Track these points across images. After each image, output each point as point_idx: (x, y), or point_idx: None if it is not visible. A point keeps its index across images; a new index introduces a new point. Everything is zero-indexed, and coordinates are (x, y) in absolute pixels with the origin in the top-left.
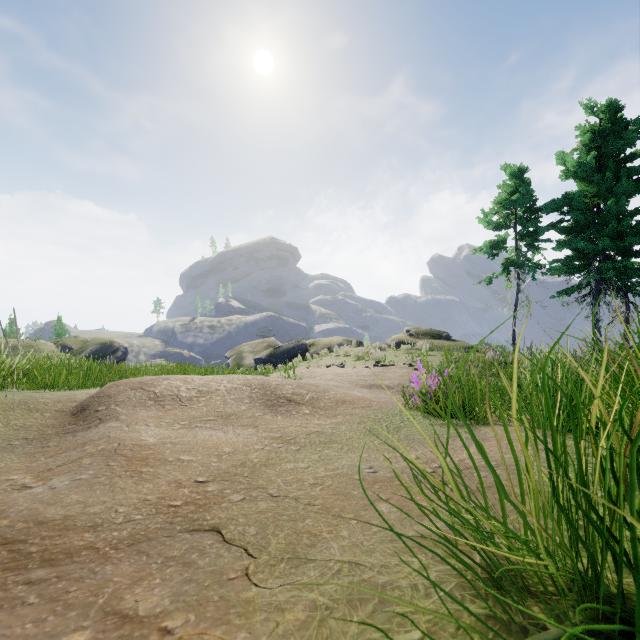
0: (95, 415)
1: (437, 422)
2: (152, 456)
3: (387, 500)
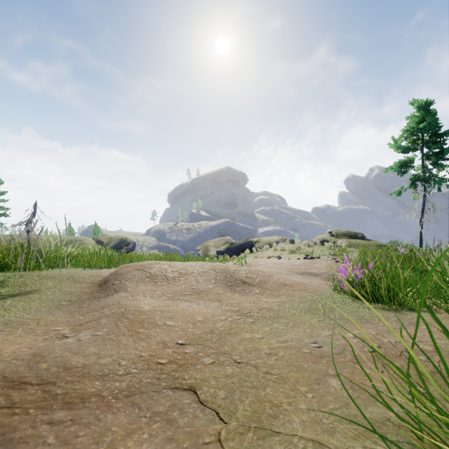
0: (112, 287)
1: (364, 305)
2: (147, 320)
3: (336, 376)
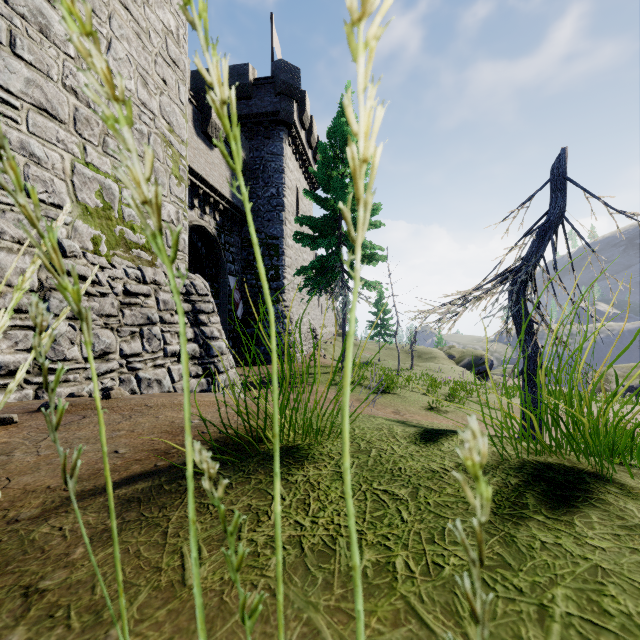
0: None
1: None
2: None
3: None
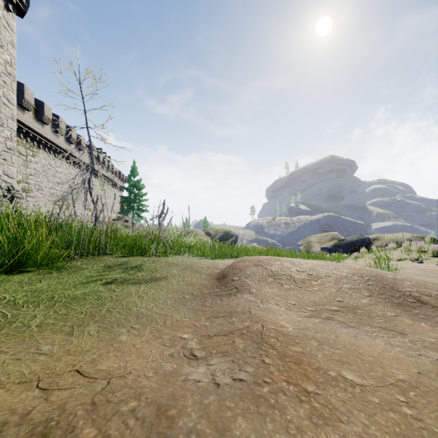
0: (232, 283)
1: None
2: (305, 358)
3: None
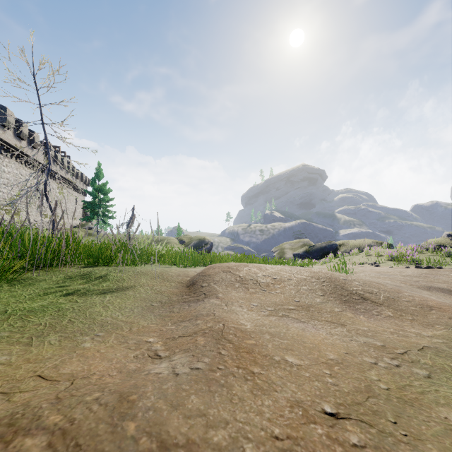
0: (201, 290)
1: None
2: (256, 349)
3: None
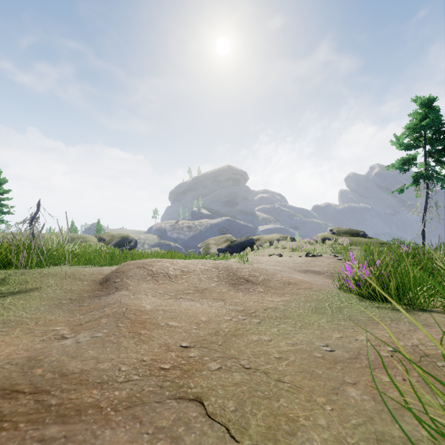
0: (113, 285)
1: (373, 305)
2: (148, 320)
3: (354, 384)
